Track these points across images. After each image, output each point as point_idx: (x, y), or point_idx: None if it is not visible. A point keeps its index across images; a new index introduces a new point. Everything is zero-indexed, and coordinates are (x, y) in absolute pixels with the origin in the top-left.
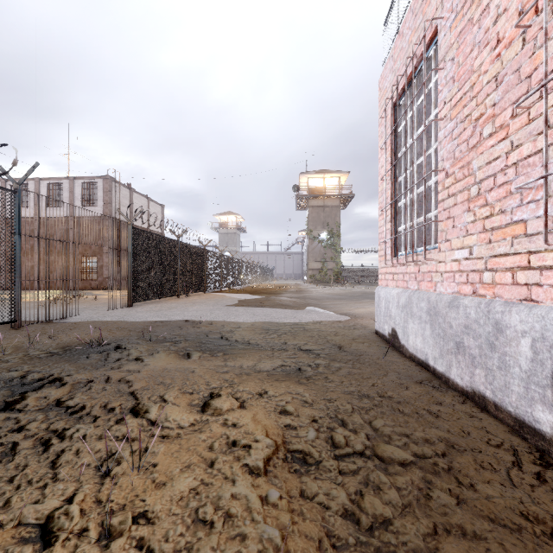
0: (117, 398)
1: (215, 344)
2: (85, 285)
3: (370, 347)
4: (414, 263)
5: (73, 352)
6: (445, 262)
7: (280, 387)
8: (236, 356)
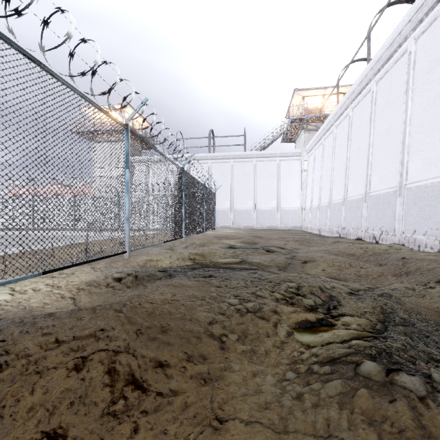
0: None
1: None
2: None
3: None
4: None
5: None
6: None
7: None
8: None
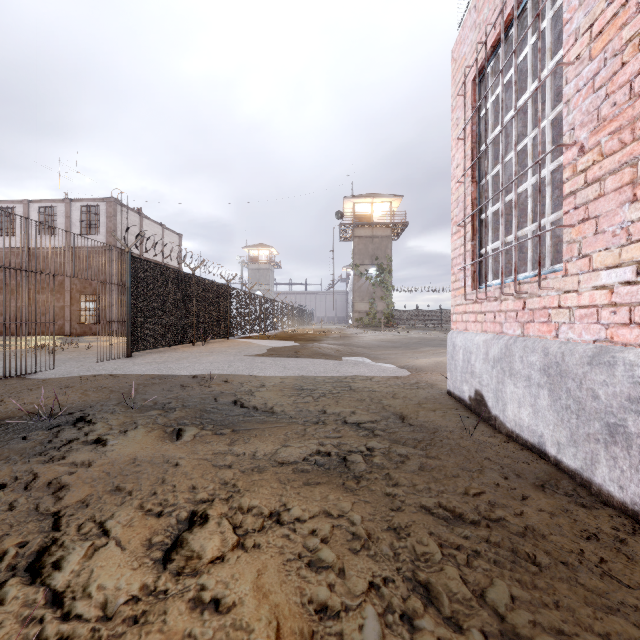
0: (23, 528)
1: (224, 413)
2: (85, 330)
3: (445, 418)
4: (514, 295)
5: (9, 427)
6: (578, 291)
7: (312, 500)
8: (249, 435)
